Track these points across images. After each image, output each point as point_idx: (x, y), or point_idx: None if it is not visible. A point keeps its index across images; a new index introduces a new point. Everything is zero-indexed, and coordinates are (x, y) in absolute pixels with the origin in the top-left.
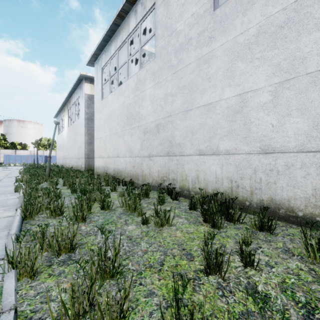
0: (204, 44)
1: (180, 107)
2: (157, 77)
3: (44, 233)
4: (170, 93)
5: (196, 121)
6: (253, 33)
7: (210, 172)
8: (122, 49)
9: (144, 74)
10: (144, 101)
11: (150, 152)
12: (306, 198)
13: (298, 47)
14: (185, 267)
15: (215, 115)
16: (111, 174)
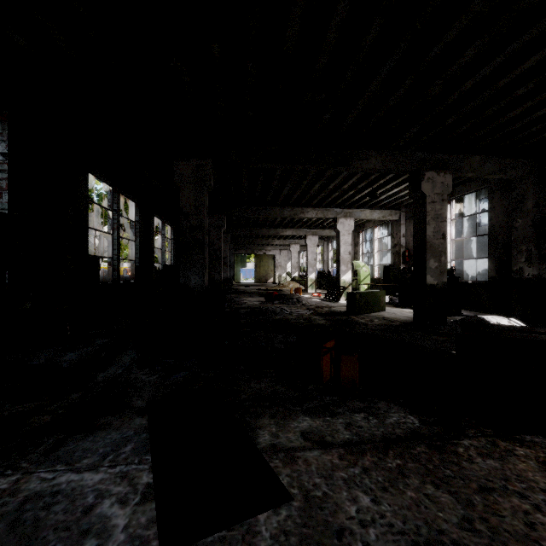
0: None
1: None
2: None
3: None
4: None
5: None
6: None
7: None
8: None
9: None
10: None
11: None
12: None
13: None
14: None
15: None
16: None
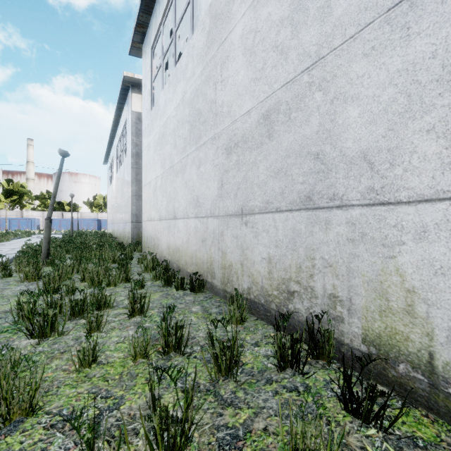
0: None
1: (371, 0)
2: None
3: None
4: None
5: None
6: None
7: None
8: None
9: None
10: (227, 65)
11: (243, 202)
12: None
13: None
14: None
15: None
16: (163, 254)
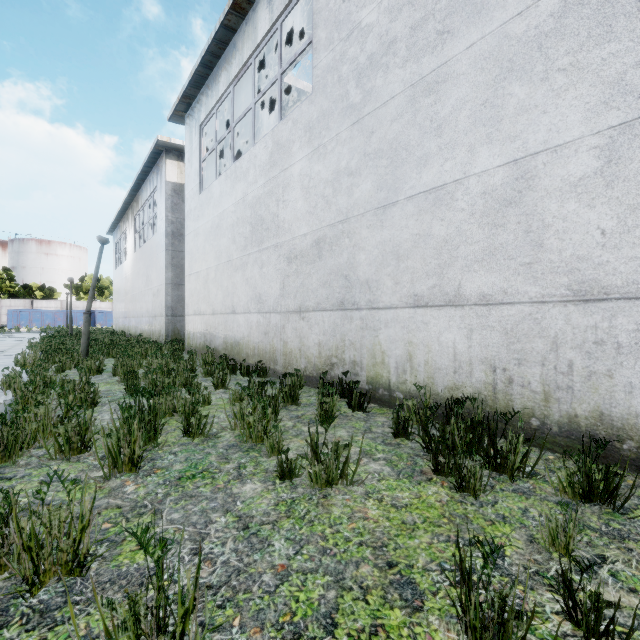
0: (425, 49)
1: (370, 199)
2: (317, 136)
3: (3, 518)
4: (346, 168)
5: (407, 229)
6: (551, 9)
7: (440, 346)
8: (243, 85)
9: (289, 130)
10: (288, 191)
11: (301, 302)
12: None
13: None
14: (400, 639)
15: (453, 213)
16: (218, 350)
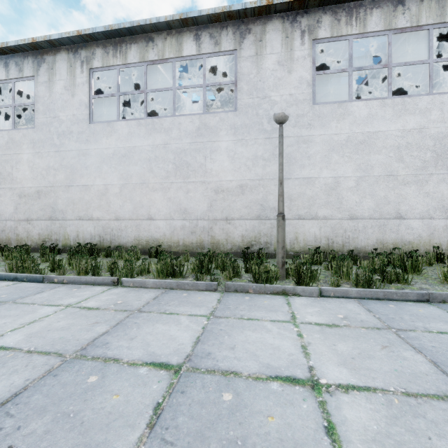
0: (83, 142)
1: (63, 181)
2: (38, 147)
3: None
4: (53, 166)
5: (77, 195)
6: (112, 152)
7: (87, 232)
8: None
9: (20, 137)
10: (20, 164)
11: (28, 216)
12: (132, 241)
13: (129, 170)
14: None
15: (91, 193)
16: None
